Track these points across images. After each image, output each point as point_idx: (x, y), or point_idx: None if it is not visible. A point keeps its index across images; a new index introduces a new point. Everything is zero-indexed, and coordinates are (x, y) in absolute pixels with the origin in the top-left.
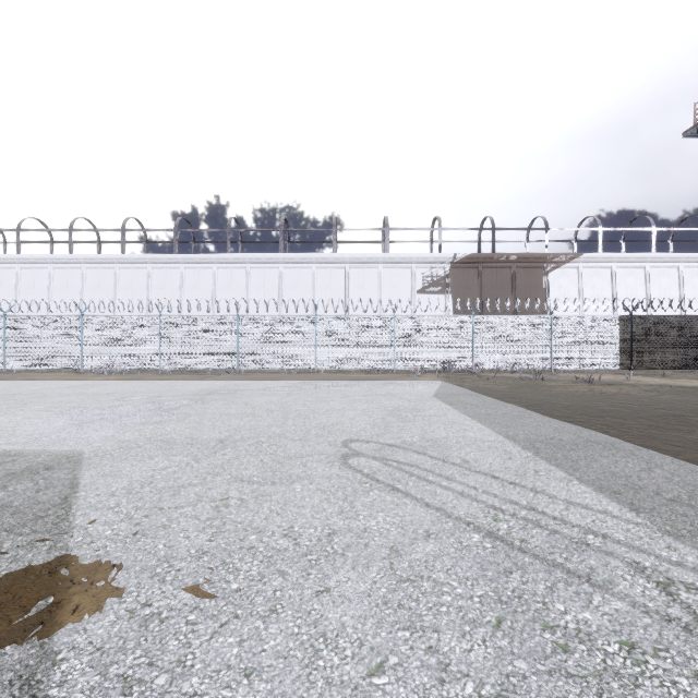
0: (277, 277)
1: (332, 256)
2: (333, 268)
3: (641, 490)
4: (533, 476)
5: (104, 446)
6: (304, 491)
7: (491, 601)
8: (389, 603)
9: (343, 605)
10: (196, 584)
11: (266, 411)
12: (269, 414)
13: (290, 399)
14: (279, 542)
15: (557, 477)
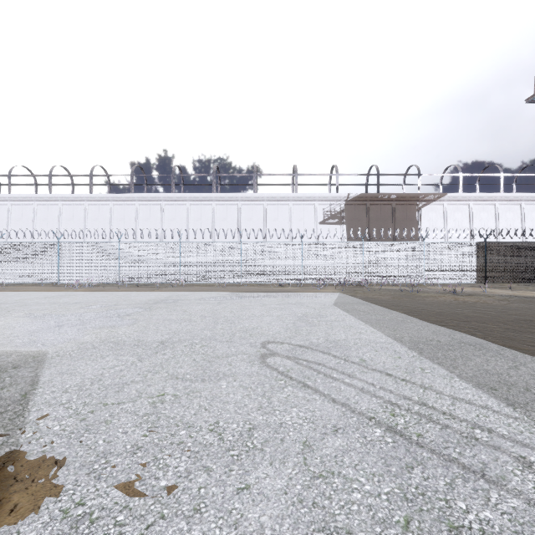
0: (211, 212)
1: (253, 196)
2: (254, 205)
3: (513, 386)
4: (421, 373)
5: (65, 347)
6: (229, 387)
7: (397, 499)
8: (304, 501)
9: (261, 504)
10: (128, 480)
11: (200, 317)
12: (203, 320)
13: (220, 307)
14: (206, 437)
15: (441, 374)
